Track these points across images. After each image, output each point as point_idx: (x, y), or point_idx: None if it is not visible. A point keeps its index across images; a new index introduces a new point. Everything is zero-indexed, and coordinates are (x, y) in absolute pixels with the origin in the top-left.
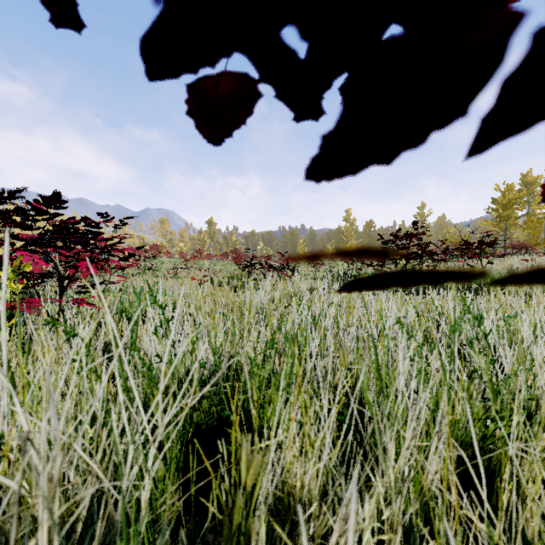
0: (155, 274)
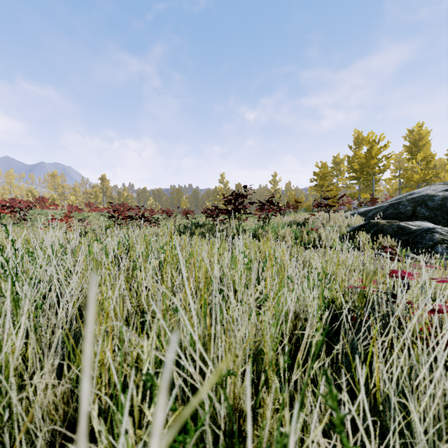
0: (32, 225)
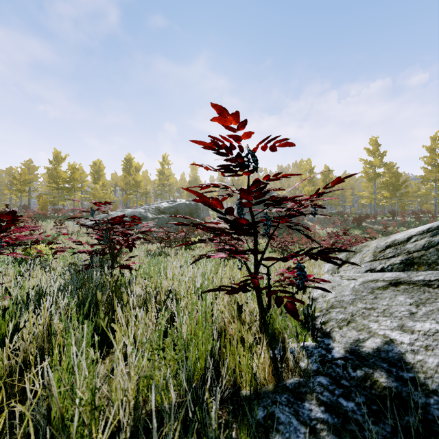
0: None
